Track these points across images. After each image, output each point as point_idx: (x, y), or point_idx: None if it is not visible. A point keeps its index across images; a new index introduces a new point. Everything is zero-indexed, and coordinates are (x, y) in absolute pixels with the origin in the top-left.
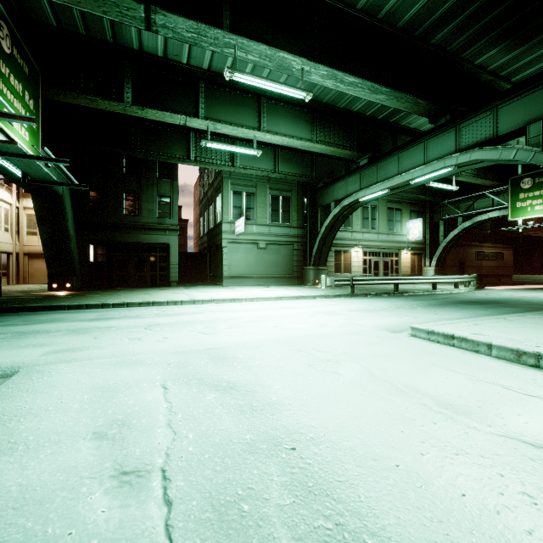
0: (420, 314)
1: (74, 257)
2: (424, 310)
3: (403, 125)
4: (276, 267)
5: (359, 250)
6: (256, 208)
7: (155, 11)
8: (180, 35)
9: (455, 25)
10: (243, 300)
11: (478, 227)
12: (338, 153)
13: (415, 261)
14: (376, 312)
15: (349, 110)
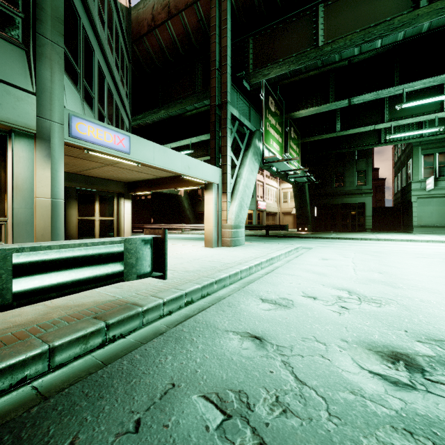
0: None
1: (308, 214)
2: None
3: None
4: None
5: None
6: None
7: (353, 98)
8: (366, 99)
9: None
10: (419, 241)
11: None
12: None
13: None
14: None
15: None
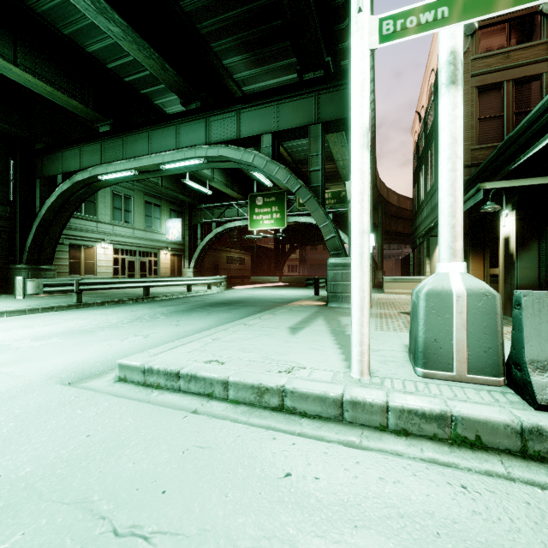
0: (157, 328)
1: None
2: (166, 320)
3: (157, 105)
4: None
5: (108, 246)
6: None
7: None
8: None
9: None
10: None
11: (228, 235)
12: (62, 100)
13: (175, 263)
14: (89, 334)
15: (79, 45)
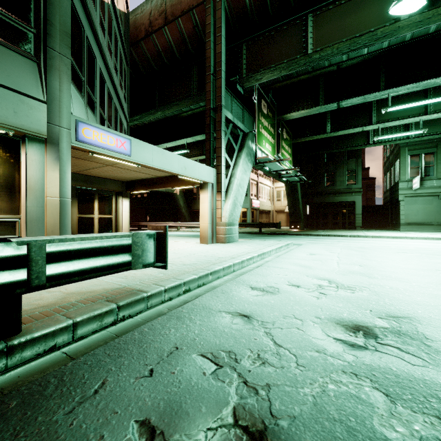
0: None
1: (301, 212)
2: None
3: None
4: None
5: None
6: (437, 164)
7: (341, 102)
8: (354, 103)
9: None
10: (404, 238)
11: None
12: None
13: None
14: None
15: None
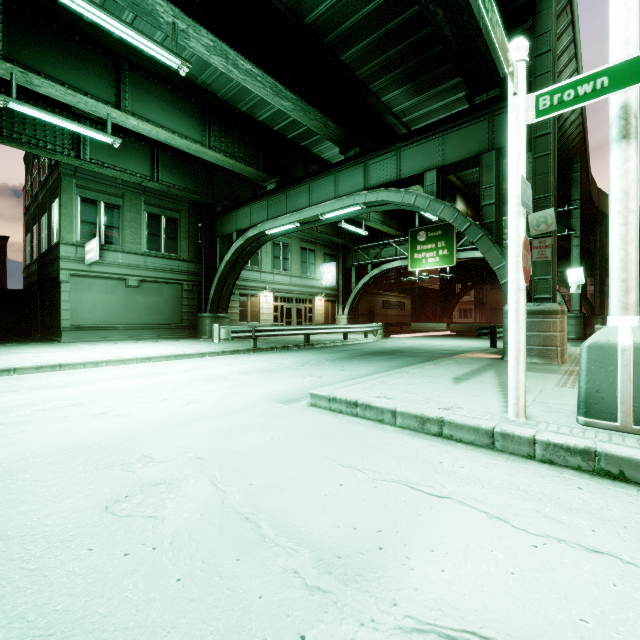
0: (326, 371)
1: None
2: (332, 365)
3: (315, 153)
4: (156, 314)
5: (269, 295)
6: (123, 228)
7: None
8: None
9: (363, 47)
10: (80, 366)
11: (385, 276)
12: (240, 168)
13: (329, 309)
14: (276, 373)
15: (252, 117)
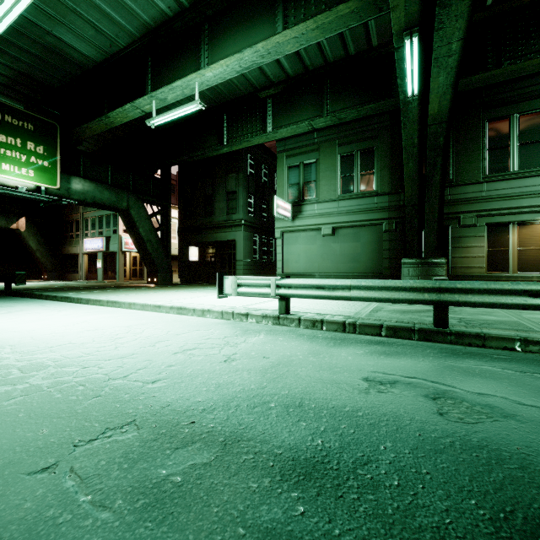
0: None
1: (154, 257)
2: None
3: None
4: (352, 262)
5: None
6: (319, 179)
7: None
8: None
9: None
10: (123, 304)
11: None
12: (336, 22)
13: None
14: None
15: None
